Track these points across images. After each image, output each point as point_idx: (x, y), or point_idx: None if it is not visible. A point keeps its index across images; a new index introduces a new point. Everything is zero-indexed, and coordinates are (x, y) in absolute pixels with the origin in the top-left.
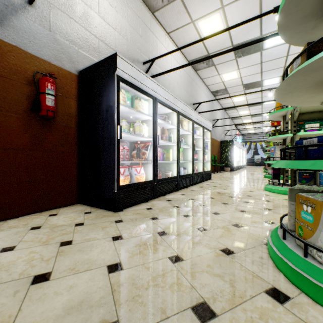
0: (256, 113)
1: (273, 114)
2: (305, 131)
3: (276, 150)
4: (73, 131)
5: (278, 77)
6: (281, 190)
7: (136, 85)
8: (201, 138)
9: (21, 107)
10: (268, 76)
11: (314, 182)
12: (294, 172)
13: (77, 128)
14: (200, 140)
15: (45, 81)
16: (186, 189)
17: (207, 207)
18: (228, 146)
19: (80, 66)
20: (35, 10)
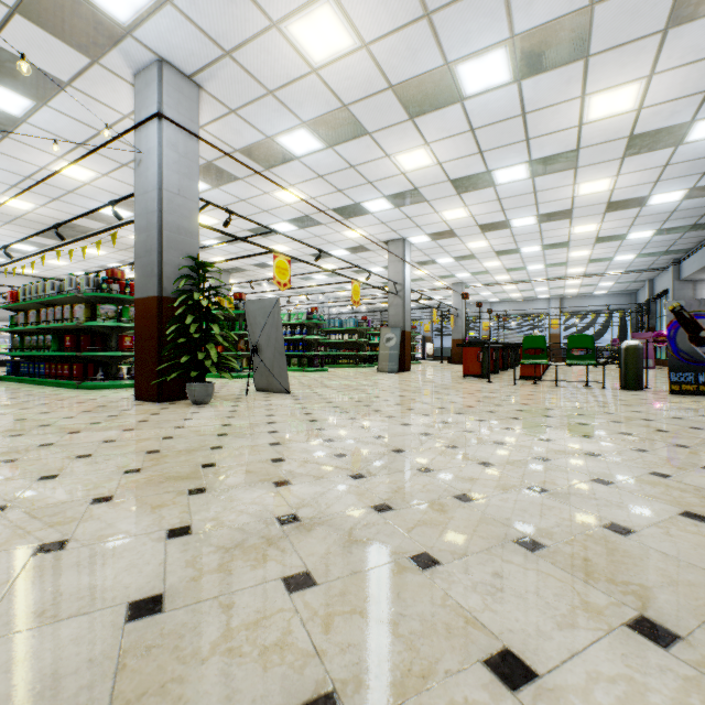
0: None
1: None
2: None
3: None
4: None
5: None
6: None
7: None
8: None
9: None
10: None
11: None
12: None
13: None
14: None
15: None
16: None
17: None
18: None
19: None
20: None
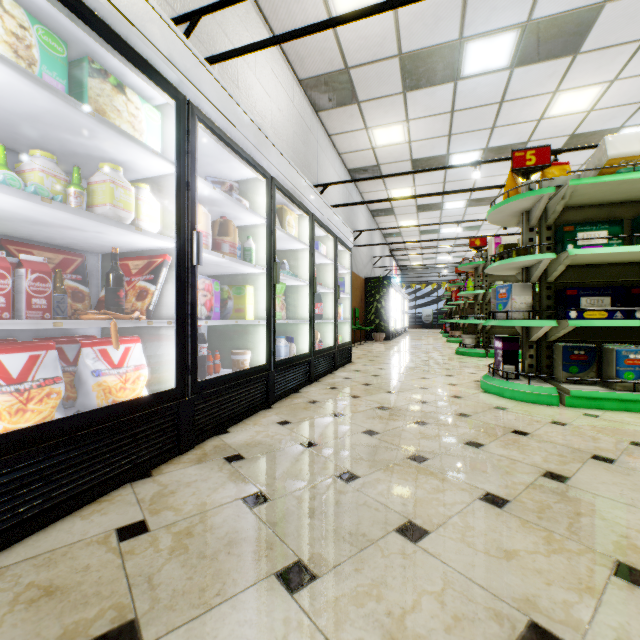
0: (430, 227)
1: (505, 207)
2: (576, 248)
3: (514, 294)
4: None
5: (478, 152)
6: (529, 392)
7: (86, 3)
8: (331, 263)
9: None
10: (461, 147)
11: (596, 372)
12: (549, 346)
13: None
14: (329, 269)
15: None
16: (294, 397)
17: (369, 485)
18: (381, 289)
19: None
20: None
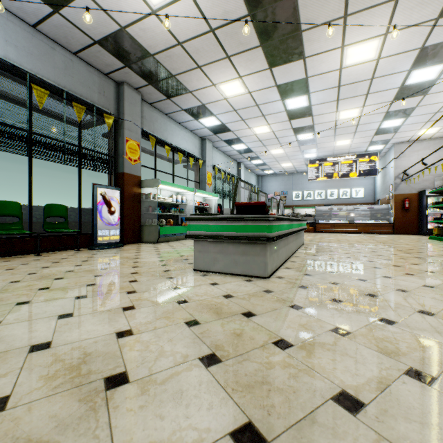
0: None
1: None
2: None
3: None
4: (416, 211)
5: None
6: None
7: (437, 195)
8: None
9: (399, 208)
10: None
11: None
12: None
13: (417, 210)
14: None
15: (405, 200)
16: None
17: None
18: None
19: (419, 189)
20: (403, 182)
